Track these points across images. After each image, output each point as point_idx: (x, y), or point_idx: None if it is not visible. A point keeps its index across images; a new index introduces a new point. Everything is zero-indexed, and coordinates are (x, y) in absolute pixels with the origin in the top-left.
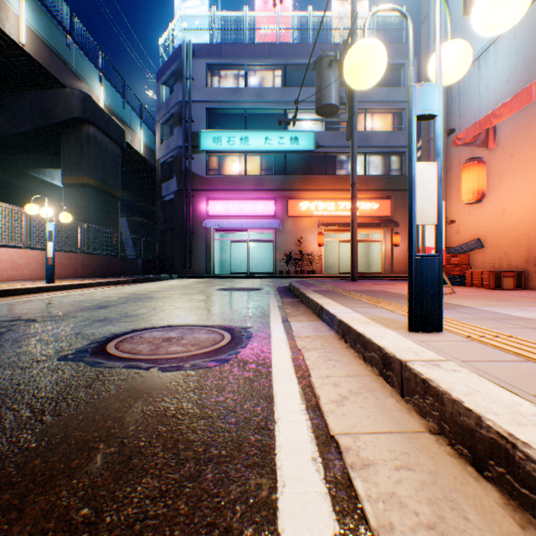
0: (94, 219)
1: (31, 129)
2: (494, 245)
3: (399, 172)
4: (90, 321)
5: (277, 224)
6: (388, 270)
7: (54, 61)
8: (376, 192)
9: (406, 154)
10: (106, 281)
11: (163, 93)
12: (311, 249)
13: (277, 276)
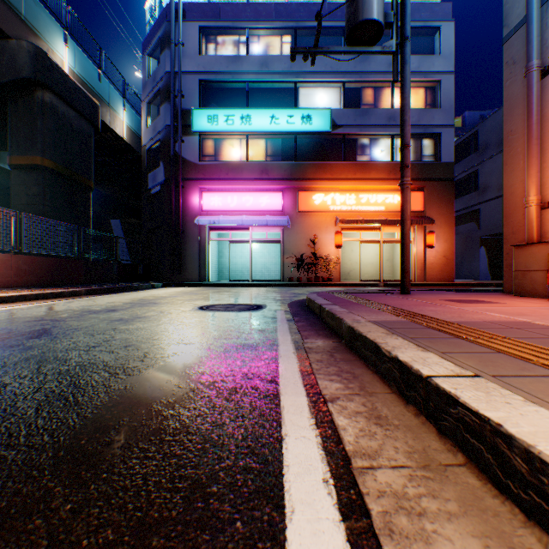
0: (51, 212)
1: None
2: None
3: (433, 159)
4: None
5: (286, 220)
6: (419, 276)
7: None
8: None
9: (442, 136)
10: (35, 294)
11: (150, 66)
12: (327, 252)
13: (286, 285)
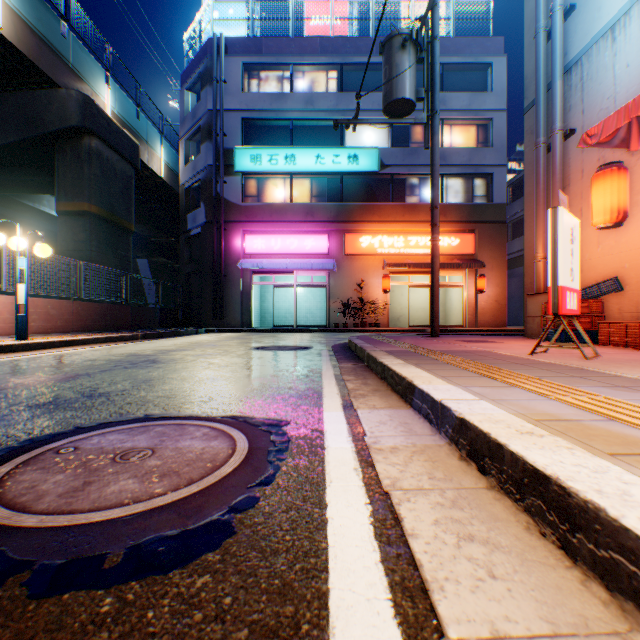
0: (97, 257)
1: (15, 141)
2: (639, 287)
3: (485, 200)
4: (19, 406)
5: (332, 264)
6: (471, 322)
7: (44, 52)
8: (456, 224)
9: (494, 176)
10: (105, 337)
11: (189, 101)
12: (375, 297)
13: (332, 330)
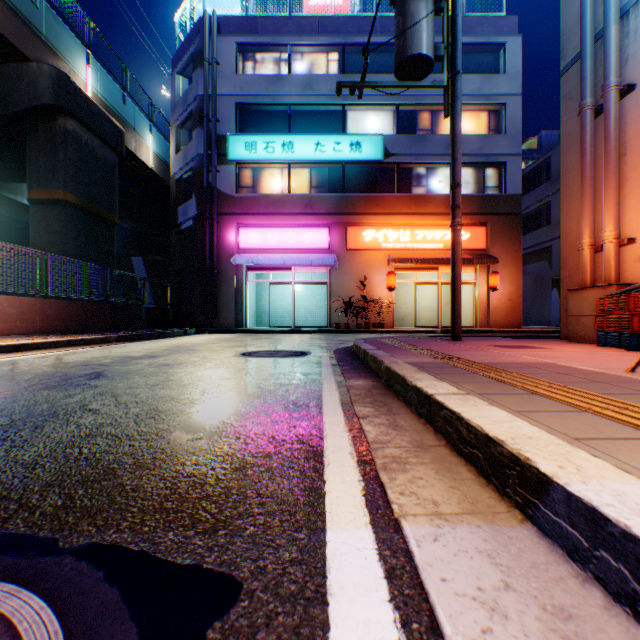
0: (74, 251)
1: None
2: None
3: (497, 191)
4: None
5: (332, 259)
6: (482, 322)
7: (10, 20)
8: (466, 216)
9: (507, 165)
10: (67, 340)
11: (180, 86)
12: (379, 295)
13: (332, 331)
